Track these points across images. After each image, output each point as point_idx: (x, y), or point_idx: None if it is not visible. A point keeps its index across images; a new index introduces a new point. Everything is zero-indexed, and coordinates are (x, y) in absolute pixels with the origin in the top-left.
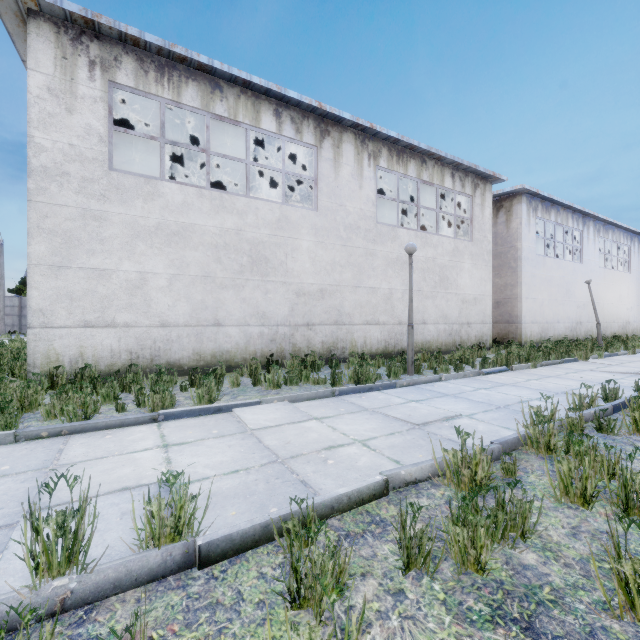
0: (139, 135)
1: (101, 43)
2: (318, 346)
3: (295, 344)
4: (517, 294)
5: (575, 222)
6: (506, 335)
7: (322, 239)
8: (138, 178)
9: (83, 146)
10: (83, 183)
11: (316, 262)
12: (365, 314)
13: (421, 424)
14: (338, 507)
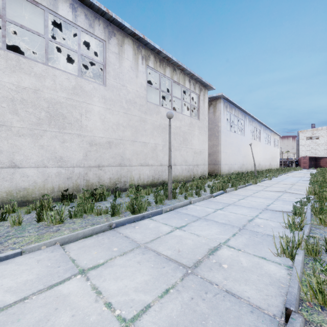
0: None
1: None
2: (107, 181)
3: (88, 180)
4: (219, 150)
5: (241, 116)
6: (213, 171)
7: (110, 107)
8: None
9: None
10: None
11: (105, 122)
12: (140, 159)
13: (192, 265)
14: None
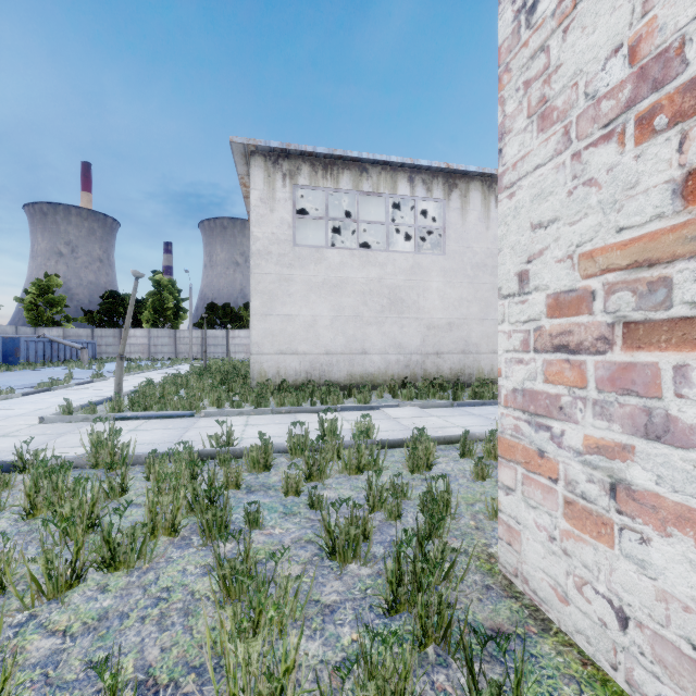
0: (312, 218)
1: (289, 160)
2: (446, 372)
3: (426, 370)
4: None
5: None
6: None
7: (450, 279)
8: (311, 249)
9: (279, 233)
10: (279, 257)
11: (444, 299)
12: (492, 344)
13: None
14: (438, 441)
